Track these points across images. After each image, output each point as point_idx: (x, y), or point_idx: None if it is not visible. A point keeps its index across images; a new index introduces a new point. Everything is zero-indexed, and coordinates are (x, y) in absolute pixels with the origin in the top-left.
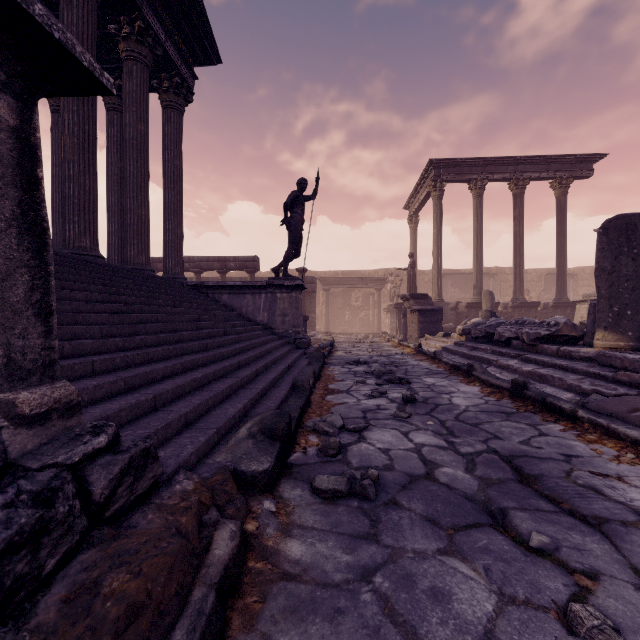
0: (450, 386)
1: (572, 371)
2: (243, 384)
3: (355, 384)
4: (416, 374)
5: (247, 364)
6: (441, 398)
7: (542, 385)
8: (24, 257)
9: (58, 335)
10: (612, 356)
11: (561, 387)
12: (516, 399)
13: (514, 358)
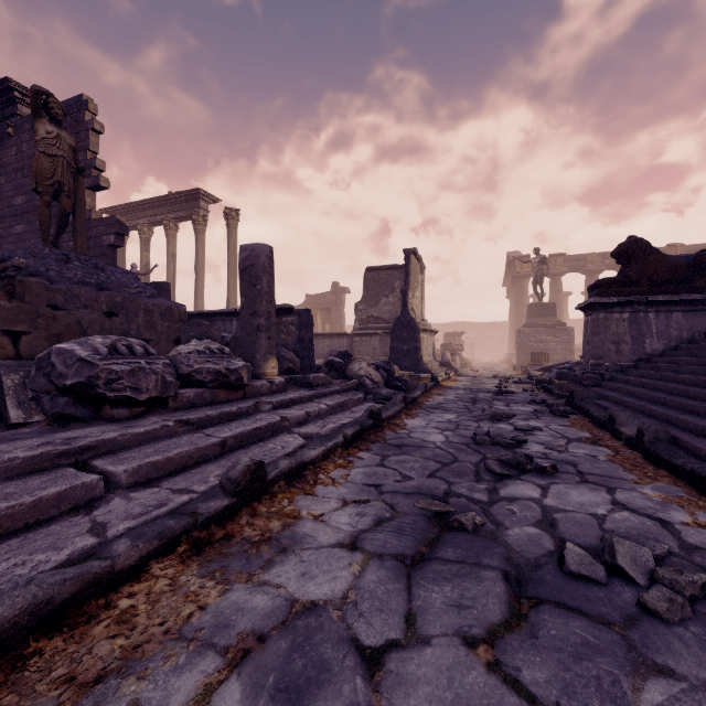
0: (428, 426)
1: (324, 396)
2: (645, 398)
3: (562, 445)
4: (438, 451)
5: (705, 401)
6: (462, 419)
7: (356, 409)
8: (593, 339)
9: (699, 355)
10: (318, 377)
11: (355, 405)
12: (408, 409)
13: (262, 411)
